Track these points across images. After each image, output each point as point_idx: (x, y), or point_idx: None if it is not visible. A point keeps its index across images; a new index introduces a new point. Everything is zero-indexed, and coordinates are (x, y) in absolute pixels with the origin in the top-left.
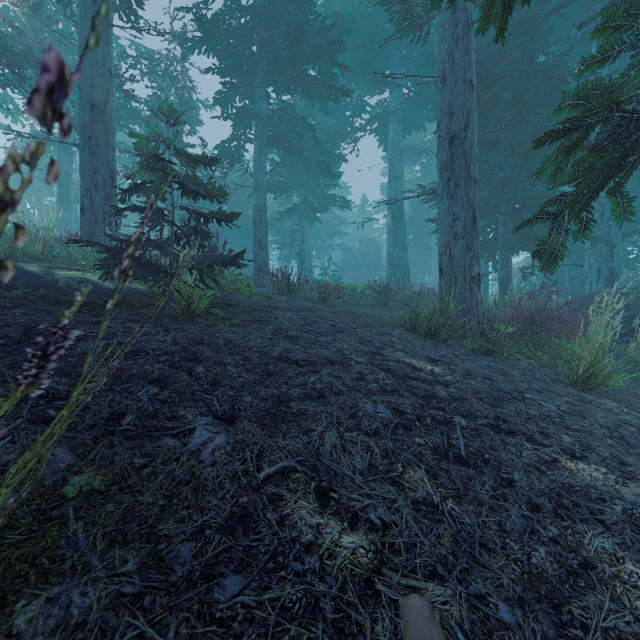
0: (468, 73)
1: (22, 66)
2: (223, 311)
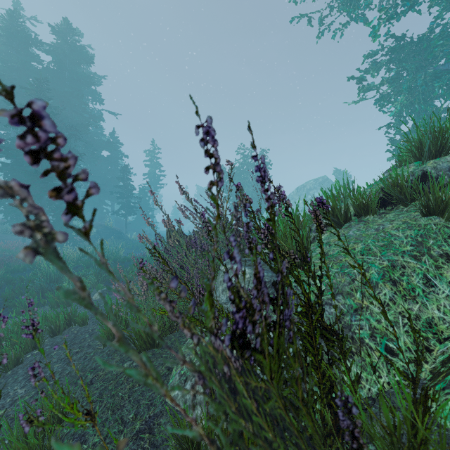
0: None
1: None
2: None
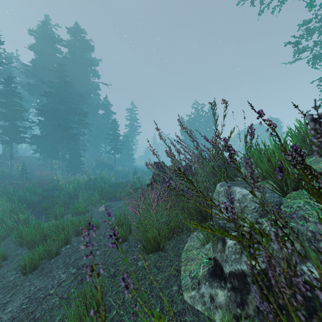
0: None
1: None
2: None
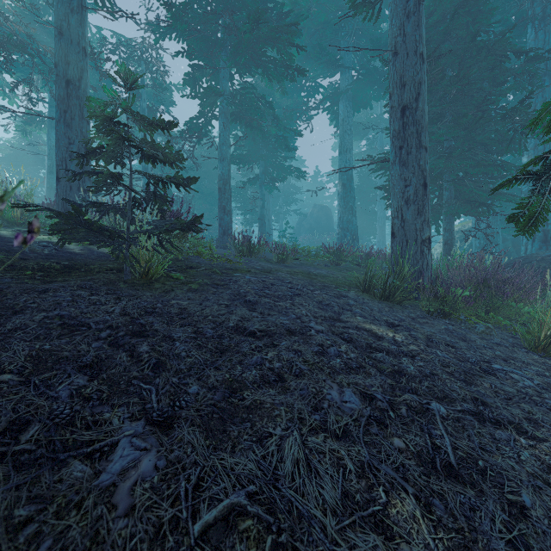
0: (419, 46)
1: (6, 47)
2: (183, 275)
